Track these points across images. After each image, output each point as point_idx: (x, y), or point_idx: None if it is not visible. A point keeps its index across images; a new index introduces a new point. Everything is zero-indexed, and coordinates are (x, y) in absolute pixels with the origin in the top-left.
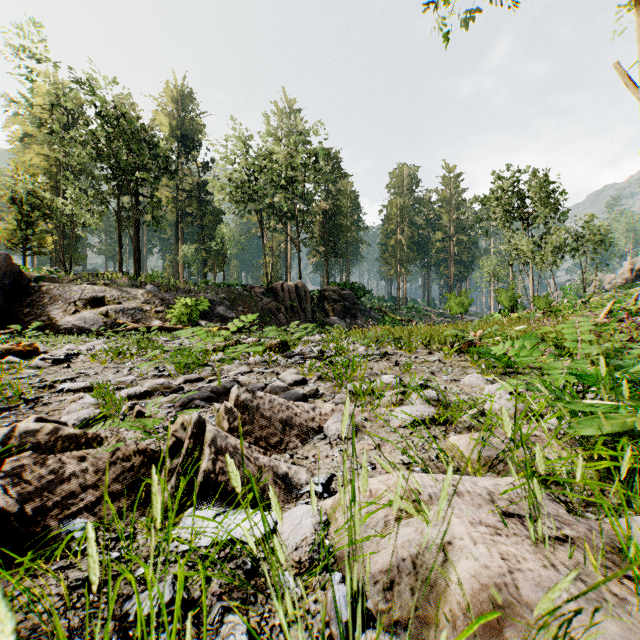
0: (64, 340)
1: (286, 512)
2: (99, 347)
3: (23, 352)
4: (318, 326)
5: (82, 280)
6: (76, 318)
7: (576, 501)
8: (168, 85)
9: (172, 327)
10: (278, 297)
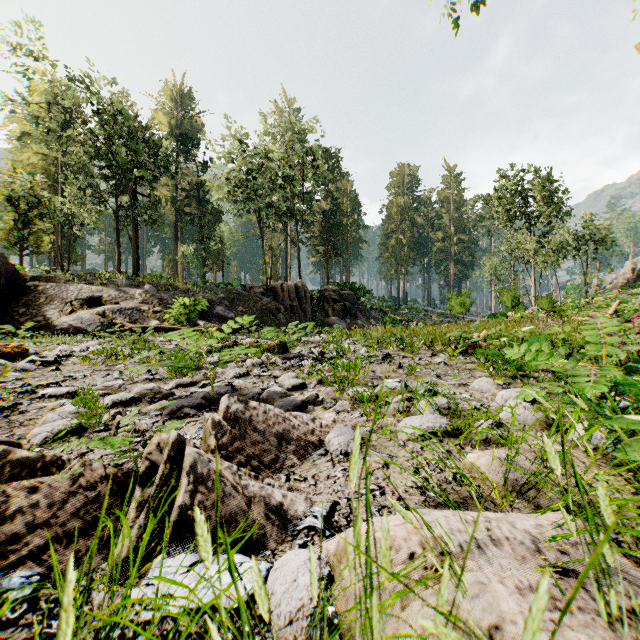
0: (58, 341)
1: (279, 560)
2: (92, 348)
3: (12, 354)
4: (318, 326)
5: (79, 280)
6: (72, 318)
7: (633, 543)
8: (167, 84)
9: (170, 327)
10: (278, 297)
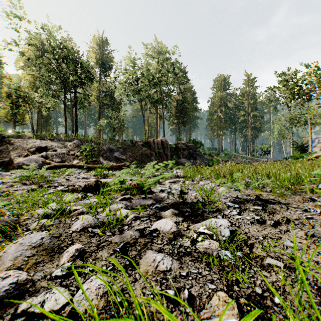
0: None
1: None
2: None
3: None
4: (174, 164)
5: (37, 137)
6: (25, 159)
7: None
8: (94, 36)
9: (79, 165)
10: (151, 147)
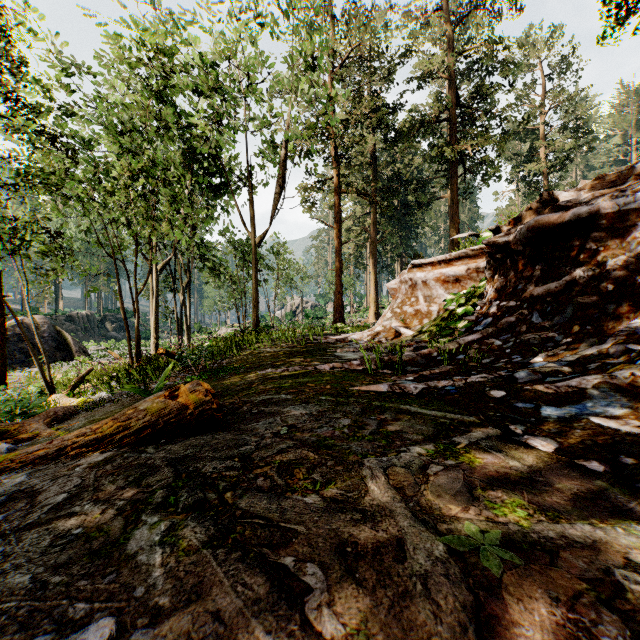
0: None
1: None
2: None
3: None
4: (103, 338)
5: None
6: None
7: None
8: None
9: None
10: (76, 322)
